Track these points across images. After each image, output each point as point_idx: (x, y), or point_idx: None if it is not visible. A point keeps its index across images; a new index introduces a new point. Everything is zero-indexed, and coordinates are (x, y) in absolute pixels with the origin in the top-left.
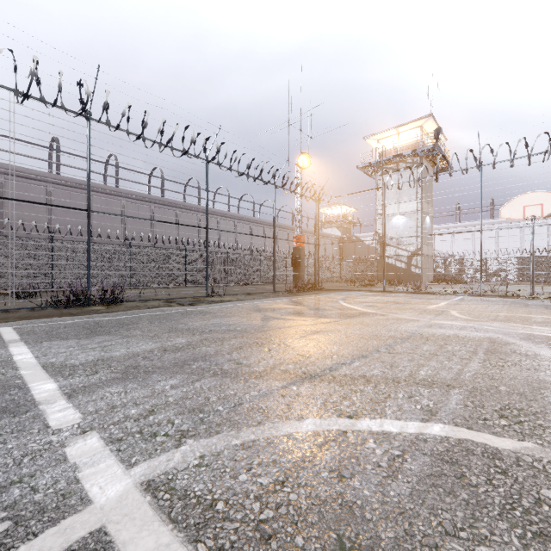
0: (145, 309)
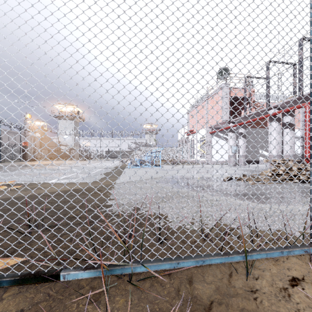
0: None
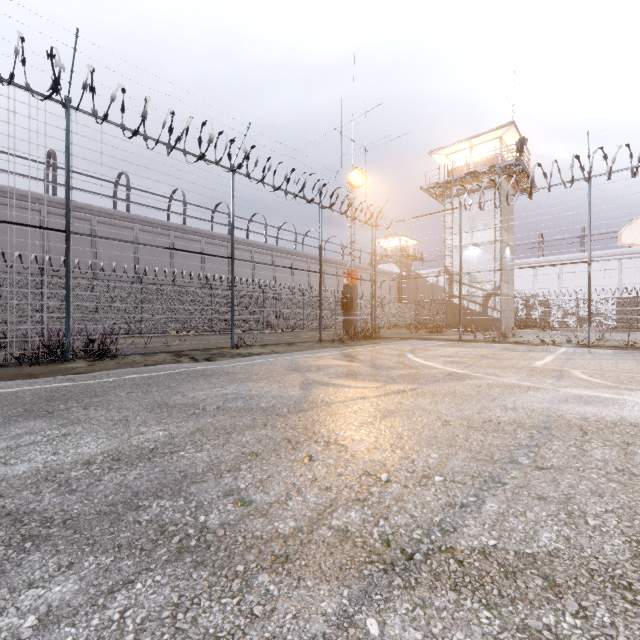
0: (140, 367)
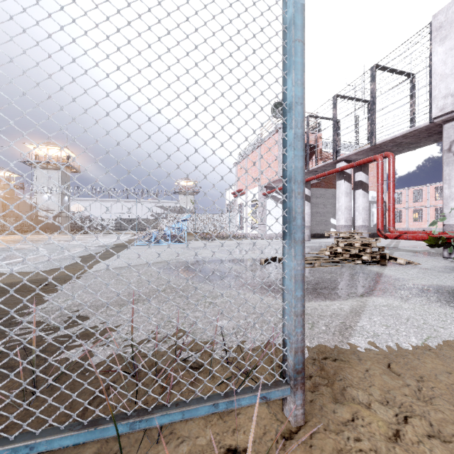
0: None
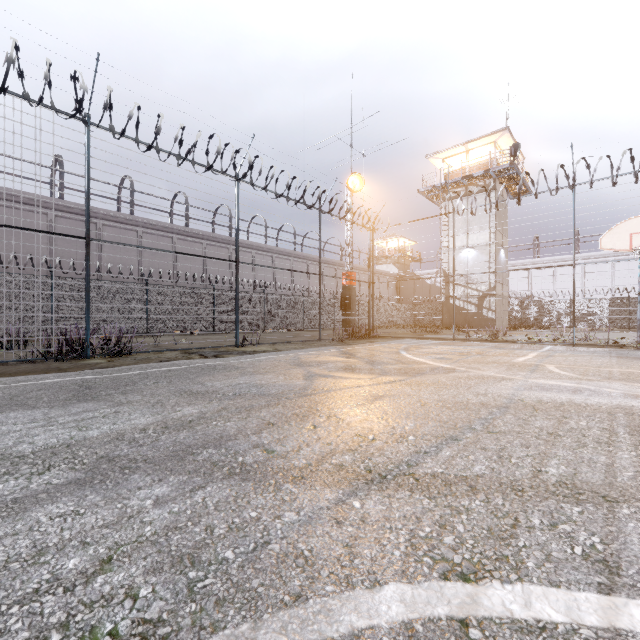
0: (157, 363)
